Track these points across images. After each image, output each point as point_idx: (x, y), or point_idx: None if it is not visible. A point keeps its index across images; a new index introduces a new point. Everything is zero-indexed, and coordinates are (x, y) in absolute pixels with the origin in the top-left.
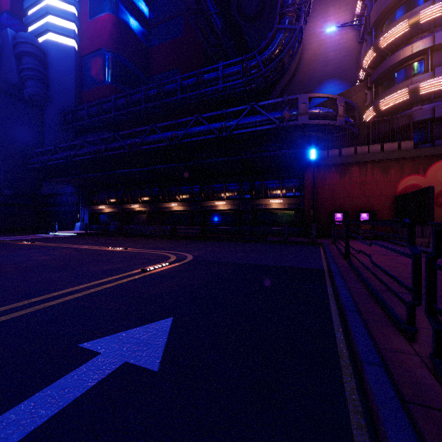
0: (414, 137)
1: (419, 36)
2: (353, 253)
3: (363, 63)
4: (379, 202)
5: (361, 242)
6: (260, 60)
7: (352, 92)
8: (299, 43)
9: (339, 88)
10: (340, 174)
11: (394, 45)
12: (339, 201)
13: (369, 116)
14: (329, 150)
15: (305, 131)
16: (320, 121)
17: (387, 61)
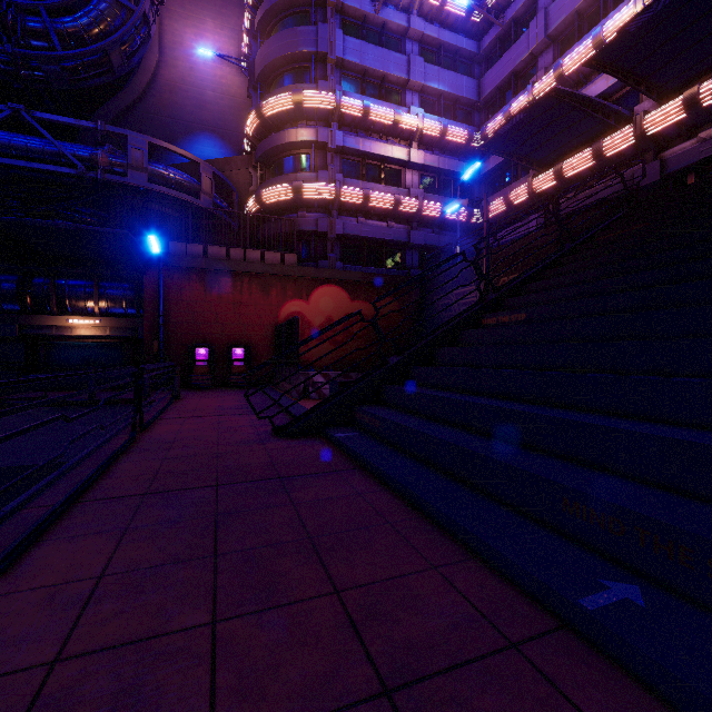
0: (300, 251)
1: (305, 122)
2: (176, 416)
3: (247, 128)
4: (259, 333)
5: (223, 394)
6: (51, 26)
7: (232, 165)
8: (145, 43)
9: (221, 153)
10: (205, 285)
11: (280, 121)
12: (204, 328)
13: (252, 207)
14: (188, 244)
15: (148, 201)
16: (171, 192)
17: (272, 139)
